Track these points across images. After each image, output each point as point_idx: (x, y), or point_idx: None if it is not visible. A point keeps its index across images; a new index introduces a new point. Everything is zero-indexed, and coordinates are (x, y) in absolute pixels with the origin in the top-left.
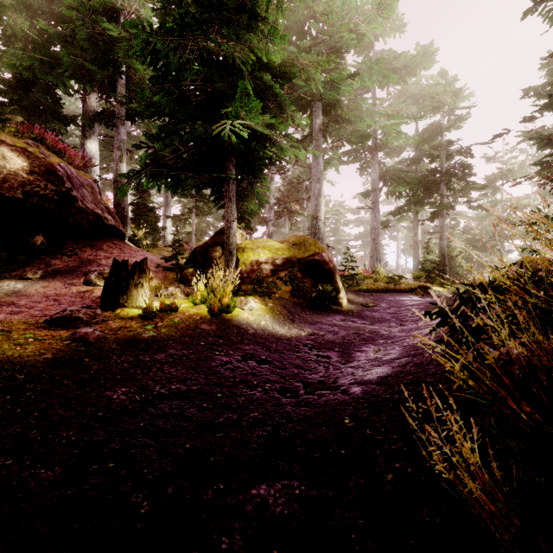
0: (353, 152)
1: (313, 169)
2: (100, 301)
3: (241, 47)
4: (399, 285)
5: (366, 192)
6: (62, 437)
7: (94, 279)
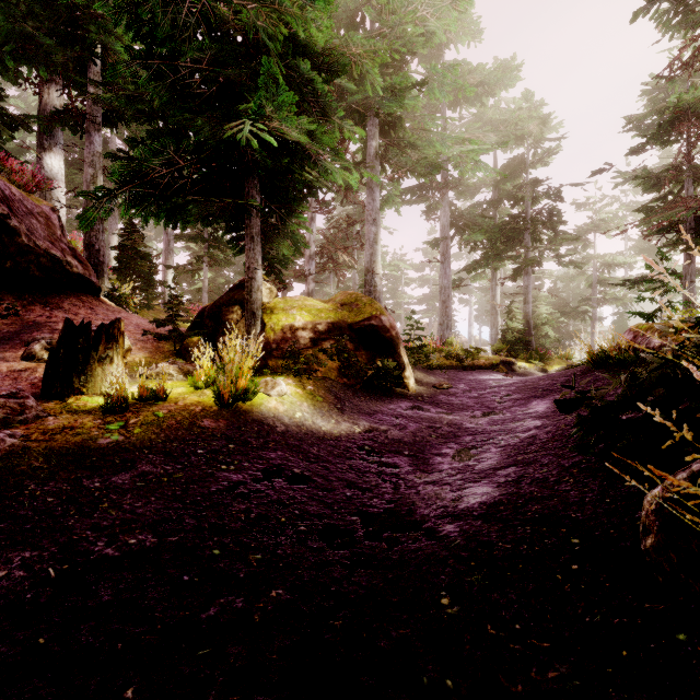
0: (418, 189)
1: (367, 207)
2: (41, 385)
3: (267, 12)
4: (478, 360)
5: (435, 240)
6: None
7: (39, 351)
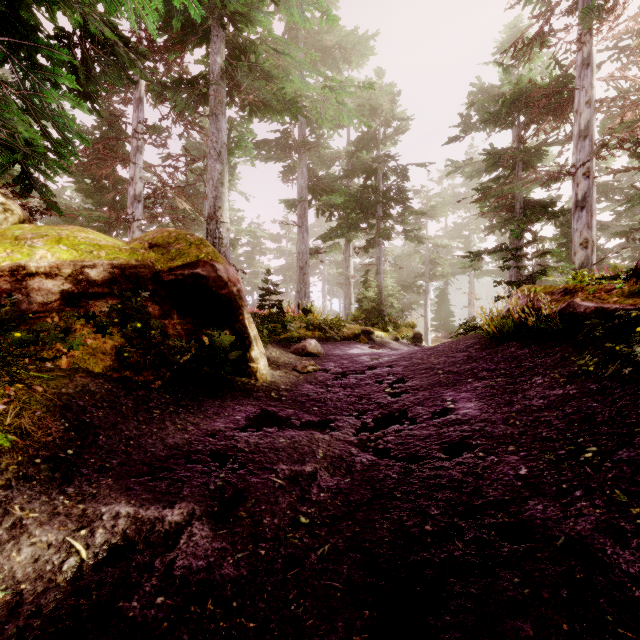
0: (274, 146)
1: (210, 138)
2: None
3: None
4: (341, 330)
5: (292, 201)
6: None
7: None
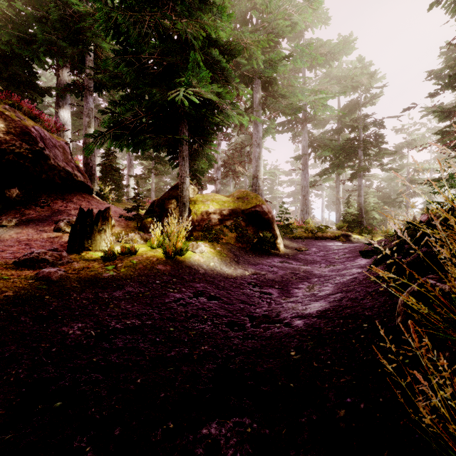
0: (287, 123)
1: (253, 136)
2: (67, 245)
3: (193, 24)
4: (326, 233)
5: (298, 156)
6: (11, 375)
7: (63, 226)
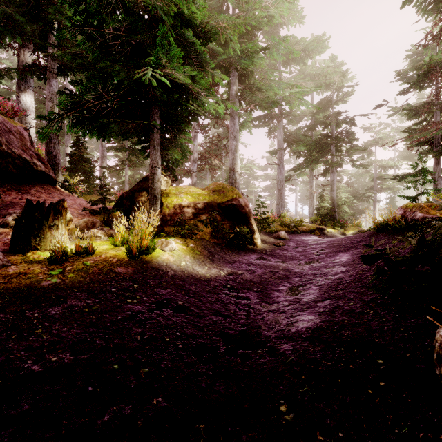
0: (263, 118)
1: (230, 129)
2: (9, 243)
3: None
4: (302, 227)
5: (274, 151)
6: None
7: (11, 221)
